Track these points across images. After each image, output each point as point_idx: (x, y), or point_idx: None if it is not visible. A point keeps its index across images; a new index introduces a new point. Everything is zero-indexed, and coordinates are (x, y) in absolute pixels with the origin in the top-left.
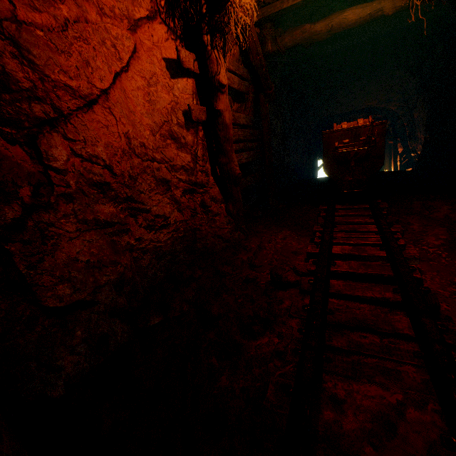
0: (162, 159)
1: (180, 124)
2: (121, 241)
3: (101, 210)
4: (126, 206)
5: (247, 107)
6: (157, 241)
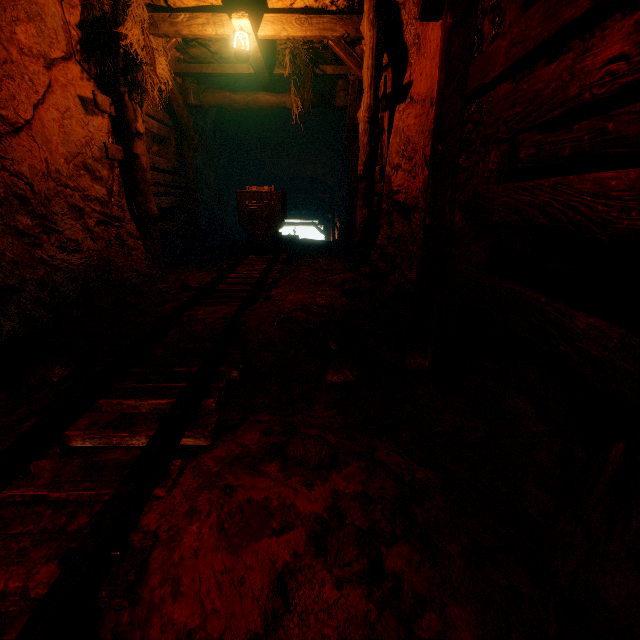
0: (76, 187)
1: (96, 158)
2: (35, 254)
3: (20, 220)
4: (41, 223)
5: (170, 151)
6: (69, 263)
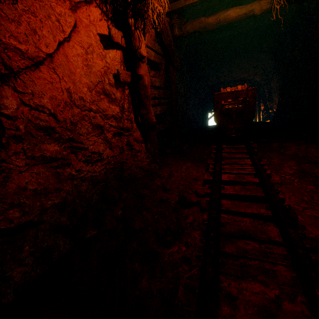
0: (97, 109)
1: (111, 84)
2: (64, 172)
3: (47, 148)
4: (68, 146)
5: (160, 74)
6: (93, 172)
